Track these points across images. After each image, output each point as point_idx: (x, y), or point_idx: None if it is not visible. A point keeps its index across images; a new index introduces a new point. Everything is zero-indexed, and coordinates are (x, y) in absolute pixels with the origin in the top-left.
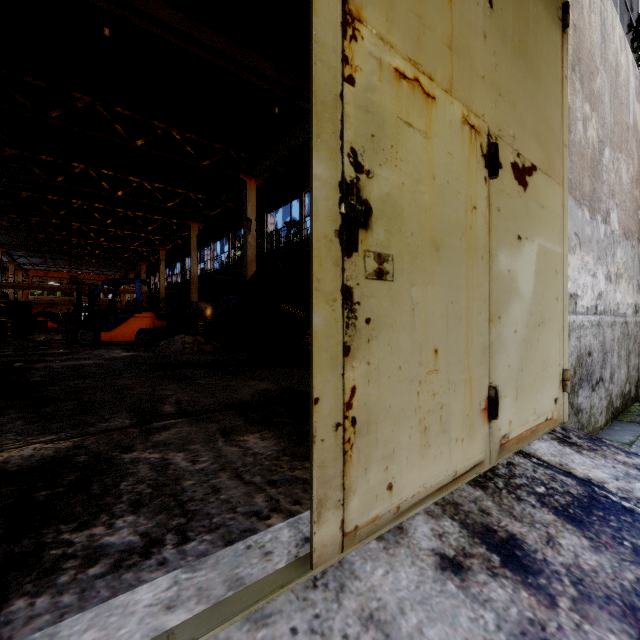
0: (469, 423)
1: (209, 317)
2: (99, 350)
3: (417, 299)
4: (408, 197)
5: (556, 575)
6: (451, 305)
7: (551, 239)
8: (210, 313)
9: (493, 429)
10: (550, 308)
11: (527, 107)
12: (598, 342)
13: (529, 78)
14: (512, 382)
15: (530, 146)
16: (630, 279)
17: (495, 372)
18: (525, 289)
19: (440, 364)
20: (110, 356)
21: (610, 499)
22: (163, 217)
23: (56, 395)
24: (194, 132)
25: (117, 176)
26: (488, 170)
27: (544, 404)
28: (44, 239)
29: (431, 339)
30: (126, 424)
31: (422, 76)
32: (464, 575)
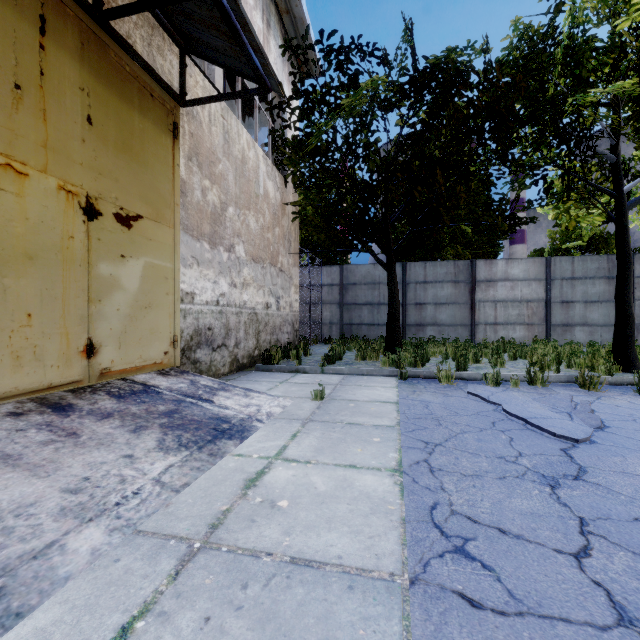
0: (66, 358)
1: None
2: None
3: (9, 285)
4: None
5: (81, 411)
6: (46, 290)
7: (161, 259)
8: None
9: (93, 363)
10: (159, 299)
11: (132, 182)
12: (221, 323)
13: (135, 165)
14: (115, 338)
15: (136, 204)
16: (261, 287)
17: (95, 331)
18: (130, 286)
19: (34, 322)
20: None
21: (154, 390)
22: None
23: None
24: None
25: None
26: (87, 217)
27: (152, 354)
28: None
29: (25, 308)
30: None
31: (15, 163)
32: (21, 416)
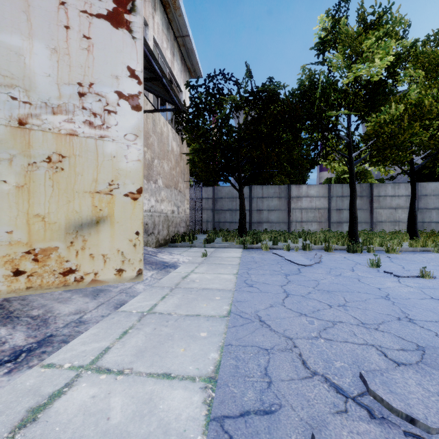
0: None
1: None
2: None
3: None
4: None
5: None
6: None
7: None
8: None
9: None
10: None
11: None
12: (151, 221)
13: None
14: None
15: None
16: (170, 201)
17: None
18: None
19: None
20: None
21: None
22: None
23: None
24: None
25: None
26: None
27: None
28: None
29: None
30: None
31: None
32: None
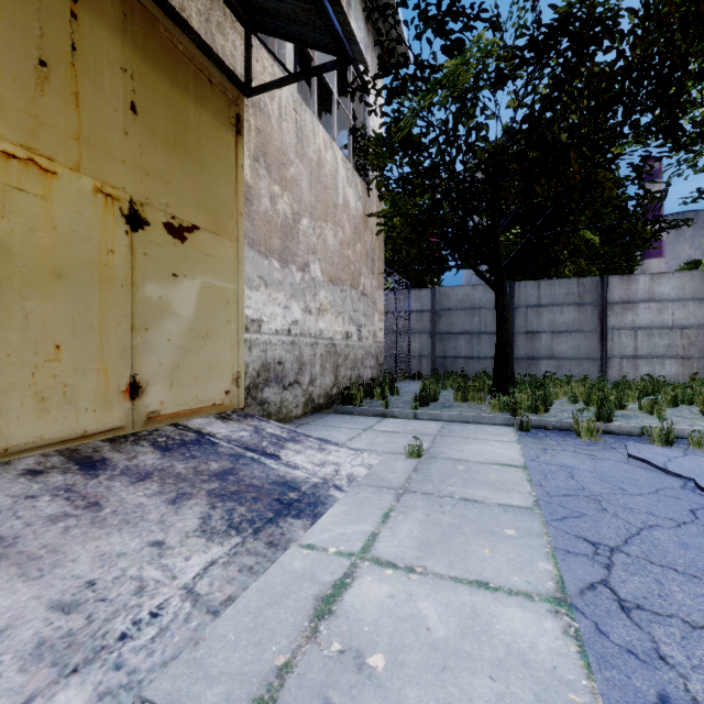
0: (104, 399)
1: None
2: None
3: (32, 309)
4: (20, 239)
5: (114, 469)
6: (79, 316)
7: (221, 279)
8: None
9: (138, 406)
10: (219, 327)
11: (186, 185)
12: (293, 356)
13: (189, 165)
14: (165, 375)
15: (191, 212)
16: (339, 313)
17: (141, 366)
18: (184, 311)
19: (64, 356)
20: None
21: (209, 440)
22: None
23: None
24: None
25: None
26: (130, 226)
27: (211, 394)
28: None
29: (52, 338)
30: None
31: (39, 157)
32: (39, 475)
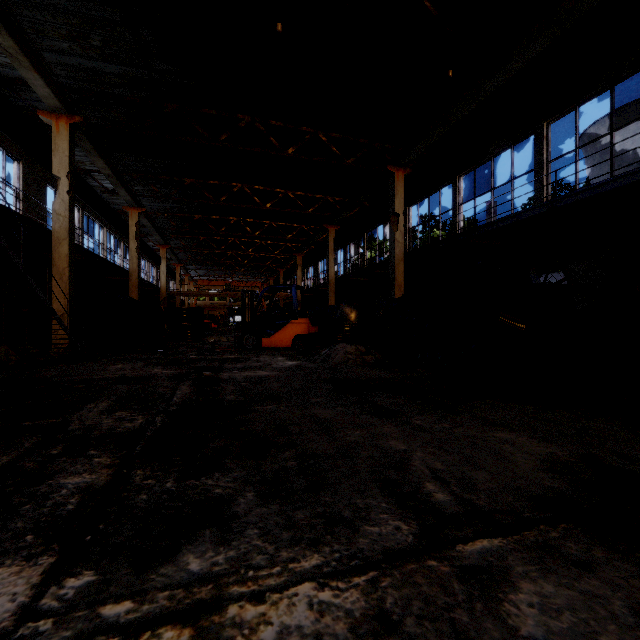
0: None
1: (354, 321)
2: (263, 356)
3: None
4: None
5: None
6: None
7: None
8: (355, 317)
9: None
10: None
11: None
12: None
13: None
14: None
15: None
16: None
17: None
18: None
19: None
20: (278, 365)
21: None
22: (301, 224)
23: (263, 432)
24: (339, 131)
25: (266, 190)
26: None
27: None
28: (208, 254)
29: None
30: (409, 537)
31: None
32: None
